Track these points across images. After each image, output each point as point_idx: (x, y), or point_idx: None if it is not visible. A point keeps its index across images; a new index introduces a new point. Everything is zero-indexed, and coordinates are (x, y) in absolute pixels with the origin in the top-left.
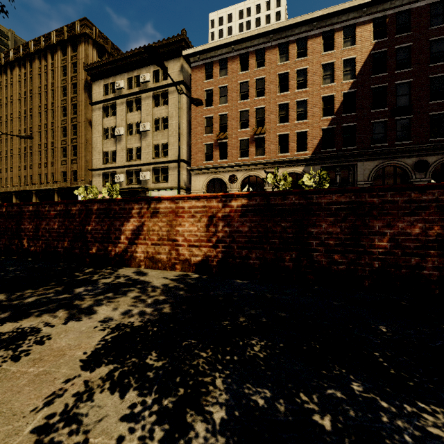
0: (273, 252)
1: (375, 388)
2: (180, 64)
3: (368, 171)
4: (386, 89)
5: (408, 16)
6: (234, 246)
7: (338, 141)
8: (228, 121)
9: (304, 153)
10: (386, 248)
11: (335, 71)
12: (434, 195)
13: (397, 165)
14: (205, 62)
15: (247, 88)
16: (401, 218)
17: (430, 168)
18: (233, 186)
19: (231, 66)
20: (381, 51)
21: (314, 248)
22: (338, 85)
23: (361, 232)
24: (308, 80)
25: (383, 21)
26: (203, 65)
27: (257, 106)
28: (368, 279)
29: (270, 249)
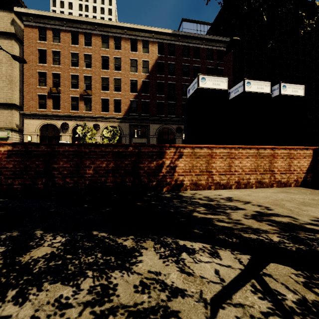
0: (31, 180)
1: (0, 230)
2: (11, 17)
3: (155, 129)
4: (164, 84)
5: (174, 47)
6: (2, 177)
7: (140, 109)
8: (61, 80)
9: (119, 114)
10: (92, 174)
11: (138, 66)
12: (111, 149)
13: (169, 128)
14: (38, 25)
15: (77, 58)
16: (98, 159)
17: (183, 131)
18: (65, 131)
19: (63, 37)
20: (161, 62)
21: (56, 176)
22: (139, 75)
23: (80, 166)
24: (121, 66)
25: (163, 45)
26: (37, 27)
27: (86, 74)
28: (84, 190)
29: (28, 178)
